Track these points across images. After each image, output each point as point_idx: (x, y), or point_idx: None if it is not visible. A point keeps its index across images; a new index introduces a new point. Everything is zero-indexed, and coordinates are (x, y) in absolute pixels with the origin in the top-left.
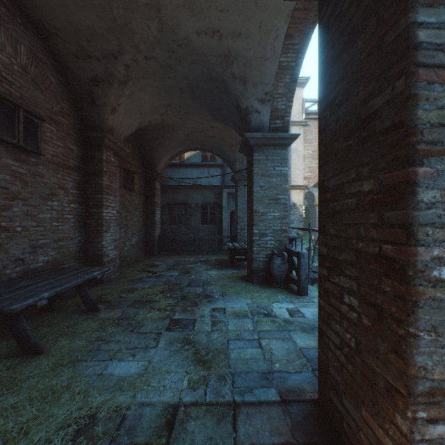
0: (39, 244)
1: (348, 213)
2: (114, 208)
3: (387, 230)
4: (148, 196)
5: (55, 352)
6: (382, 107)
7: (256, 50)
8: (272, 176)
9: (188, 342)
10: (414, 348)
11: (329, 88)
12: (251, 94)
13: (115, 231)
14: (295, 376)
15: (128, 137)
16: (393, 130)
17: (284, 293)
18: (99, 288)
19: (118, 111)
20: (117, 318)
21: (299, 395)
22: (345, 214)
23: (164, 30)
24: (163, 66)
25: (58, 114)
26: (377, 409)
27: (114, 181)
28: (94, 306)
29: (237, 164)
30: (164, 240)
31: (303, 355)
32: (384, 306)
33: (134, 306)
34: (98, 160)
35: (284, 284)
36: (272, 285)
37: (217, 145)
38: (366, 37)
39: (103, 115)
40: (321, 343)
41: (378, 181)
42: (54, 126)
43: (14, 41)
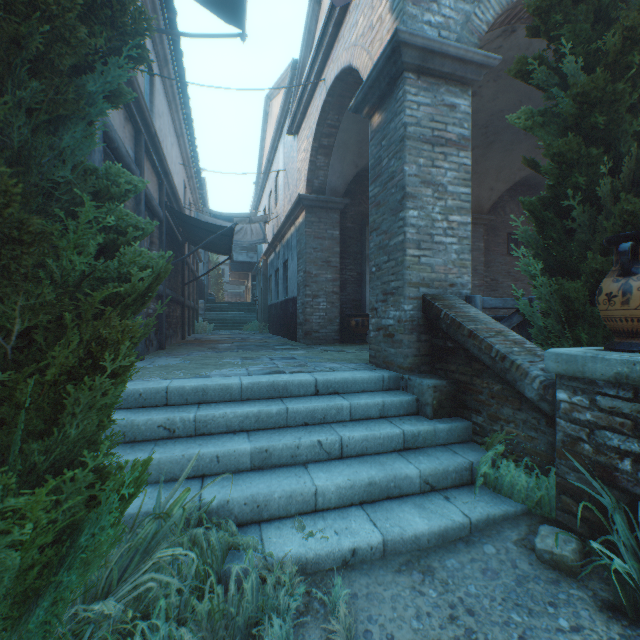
0: None
1: None
2: None
3: None
4: None
5: None
6: None
7: None
8: None
9: None
10: None
11: None
12: None
13: None
14: None
15: None
16: None
17: None
18: None
19: None
20: None
21: None
22: None
23: None
24: None
25: None
26: None
27: None
28: None
29: None
30: None
31: None
32: None
33: None
34: None
35: None
36: None
37: None
38: None
39: None
40: None
41: None
42: None
43: (516, 204)
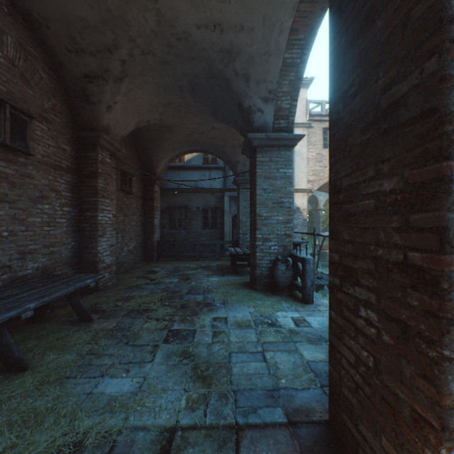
0: (28, 250)
1: (365, 215)
2: (110, 211)
3: (414, 235)
4: (147, 199)
5: (42, 368)
6: (407, 93)
7: (260, 45)
8: (276, 178)
9: (187, 355)
10: (450, 373)
11: (341, 78)
12: (254, 93)
13: (111, 236)
14: (303, 393)
15: (125, 137)
16: (423, 119)
17: (288, 301)
18: (93, 297)
19: (114, 110)
20: (112, 329)
21: (308, 415)
22: (361, 217)
23: (162, 23)
24: (161, 62)
25: (49, 111)
26: (402, 440)
27: (110, 183)
28: (87, 316)
29: (239, 166)
30: (164, 246)
31: (311, 369)
32: (410, 322)
33: (130, 316)
34: (93, 161)
35: (289, 291)
36: (276, 292)
37: (219, 147)
38: (387, 16)
39: (98, 113)
40: (332, 360)
41: (403, 178)
42: (45, 125)
43: None
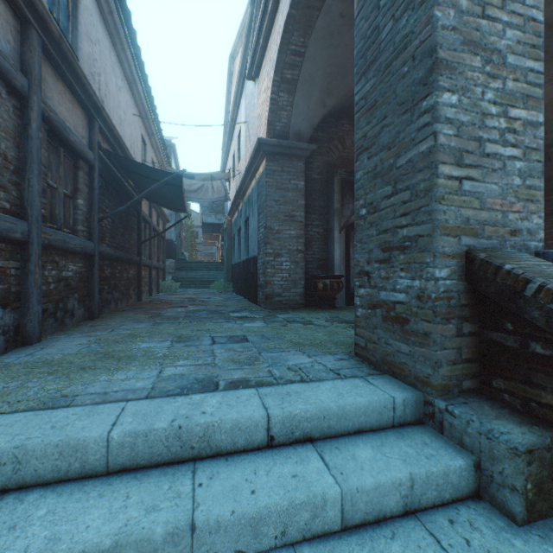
0: None
1: None
2: None
3: None
4: None
5: None
6: None
7: None
8: None
9: None
10: None
11: None
12: None
13: None
14: None
15: None
16: None
17: None
18: None
19: None
20: None
21: None
22: None
23: None
24: None
25: None
26: None
27: None
28: None
29: None
30: None
31: None
32: None
33: None
34: (552, 202)
35: None
36: None
37: None
38: None
39: None
40: None
41: None
42: None
43: None
